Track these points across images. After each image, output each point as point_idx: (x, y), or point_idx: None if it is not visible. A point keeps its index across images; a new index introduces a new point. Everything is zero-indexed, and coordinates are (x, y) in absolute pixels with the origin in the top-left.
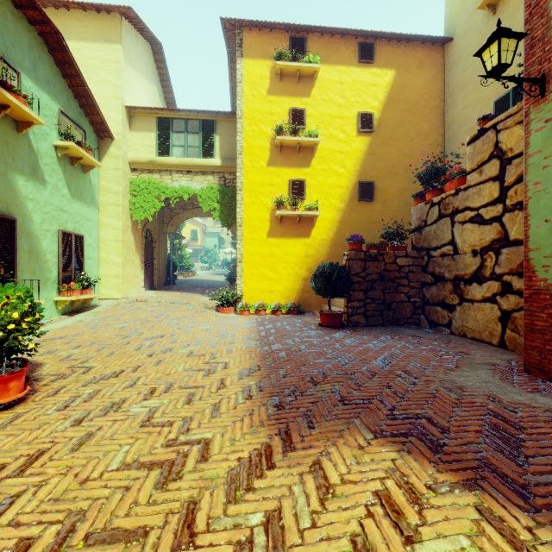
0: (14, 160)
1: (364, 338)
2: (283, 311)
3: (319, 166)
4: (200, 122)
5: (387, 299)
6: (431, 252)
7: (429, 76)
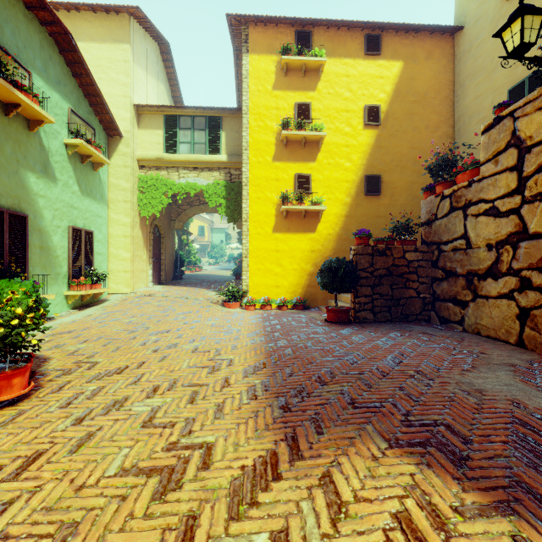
0: (25, 158)
1: (372, 335)
2: (288, 306)
3: (325, 160)
4: (206, 118)
5: (396, 295)
6: (442, 246)
7: (439, 66)
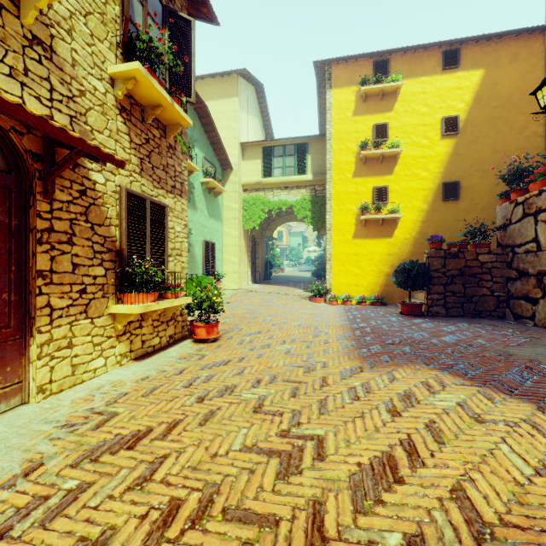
0: None
1: (440, 324)
2: (367, 303)
3: (402, 172)
4: (295, 146)
5: (468, 293)
6: (515, 249)
7: (526, 67)
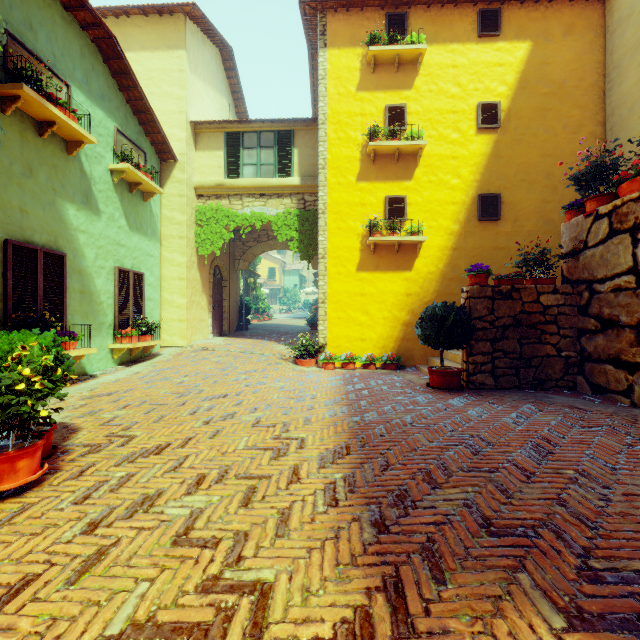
0: (63, 187)
1: (496, 408)
2: (377, 365)
3: (425, 177)
4: (275, 133)
5: (526, 353)
6: (595, 285)
7: (582, 44)
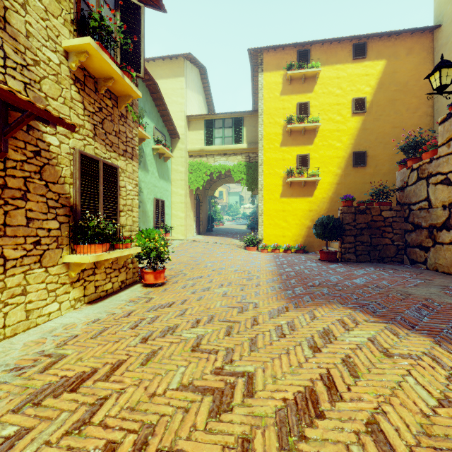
0: None
1: (351, 268)
2: (292, 251)
3: (320, 142)
4: (233, 119)
5: (374, 242)
6: (411, 206)
7: (418, 59)
